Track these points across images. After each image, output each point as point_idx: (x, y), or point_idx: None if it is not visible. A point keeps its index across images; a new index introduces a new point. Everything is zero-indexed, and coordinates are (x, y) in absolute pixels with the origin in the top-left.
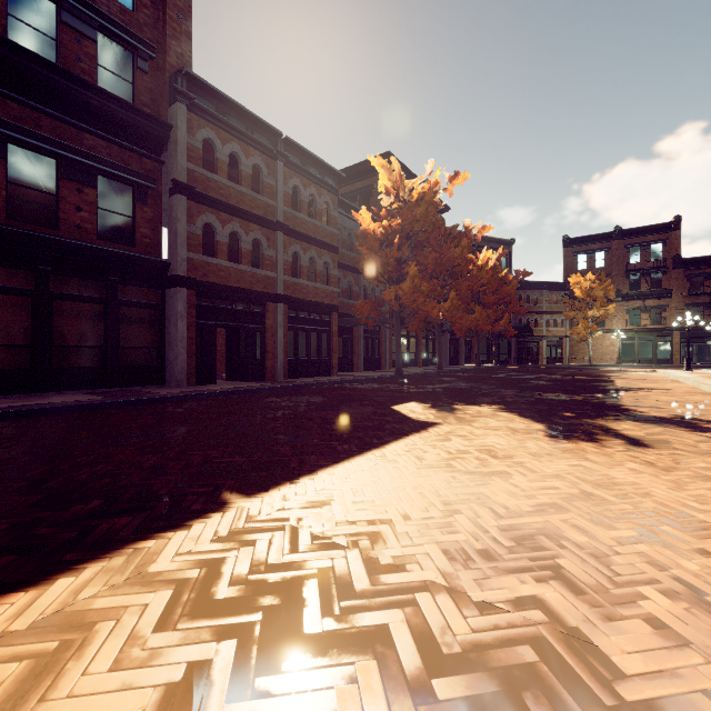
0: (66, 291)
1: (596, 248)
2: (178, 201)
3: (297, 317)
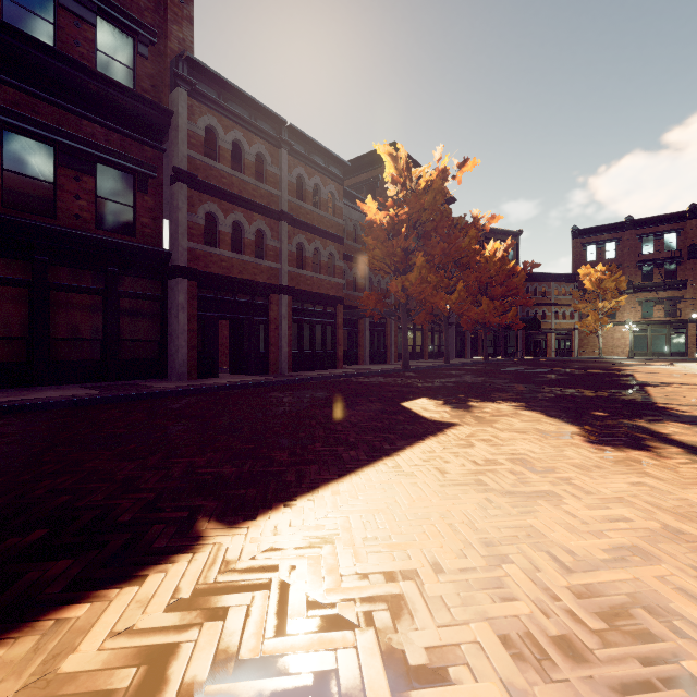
0: (63, 282)
1: (606, 238)
2: (179, 189)
3: (301, 309)
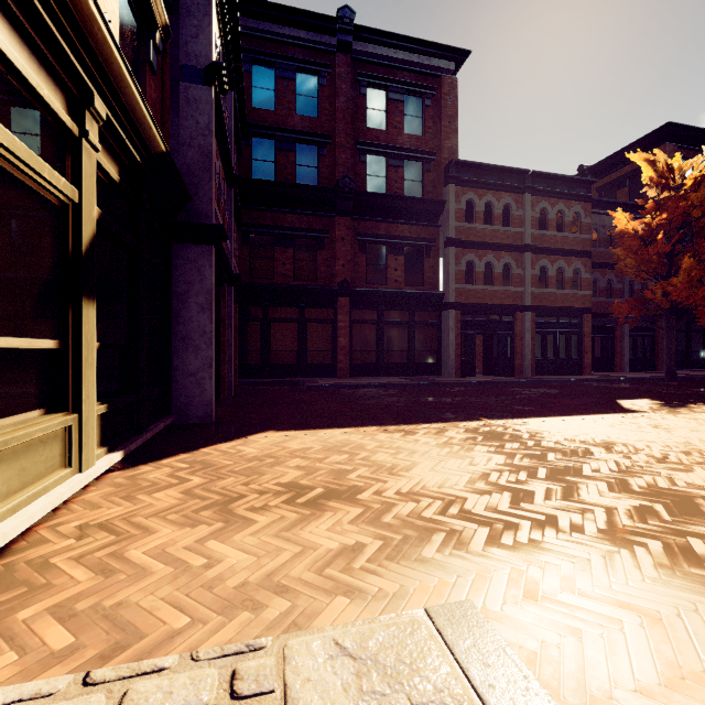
0: (390, 319)
1: None
2: (449, 251)
3: (544, 322)
